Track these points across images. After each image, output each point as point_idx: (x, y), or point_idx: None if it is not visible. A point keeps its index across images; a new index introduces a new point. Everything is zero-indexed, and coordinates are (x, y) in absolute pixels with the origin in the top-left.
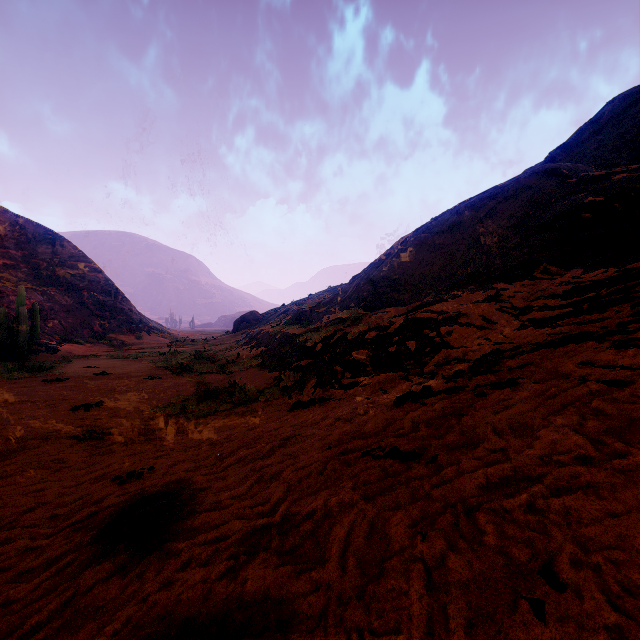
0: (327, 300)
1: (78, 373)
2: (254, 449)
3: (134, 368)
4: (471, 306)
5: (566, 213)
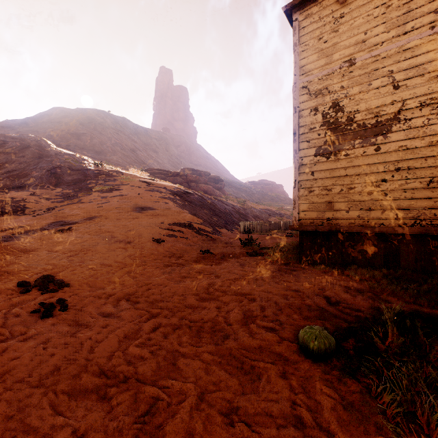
0: None
1: None
2: None
3: None
4: (27, 196)
5: (52, 167)
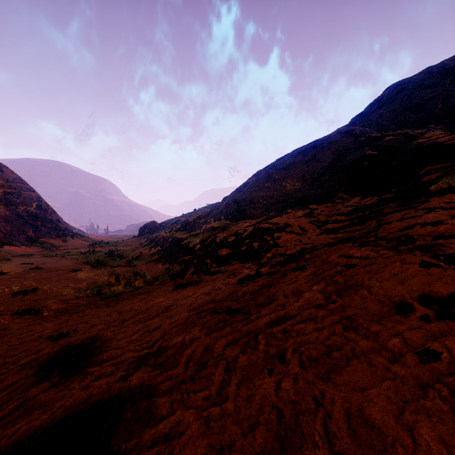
0: (206, 214)
1: (16, 268)
2: (146, 314)
3: (61, 264)
4: (294, 220)
5: (355, 160)
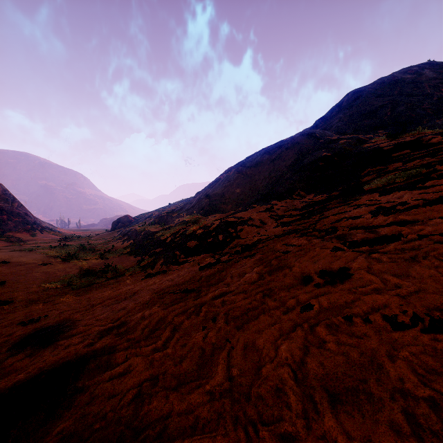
0: (179, 208)
1: None
2: (114, 299)
3: (30, 258)
4: (256, 214)
5: (313, 161)
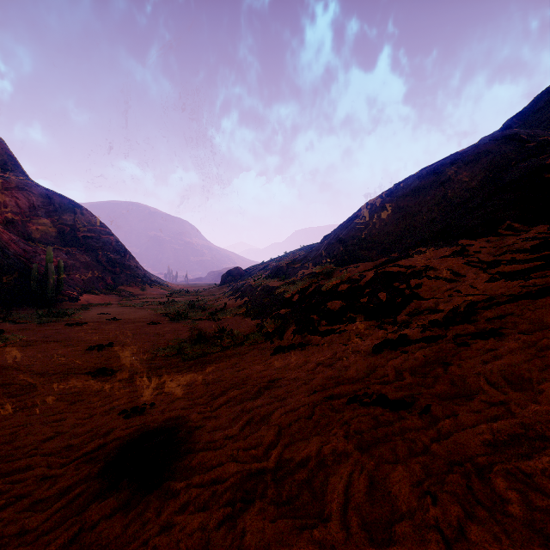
0: (301, 257)
1: (94, 318)
2: (243, 390)
3: (139, 315)
4: (438, 261)
5: (528, 174)
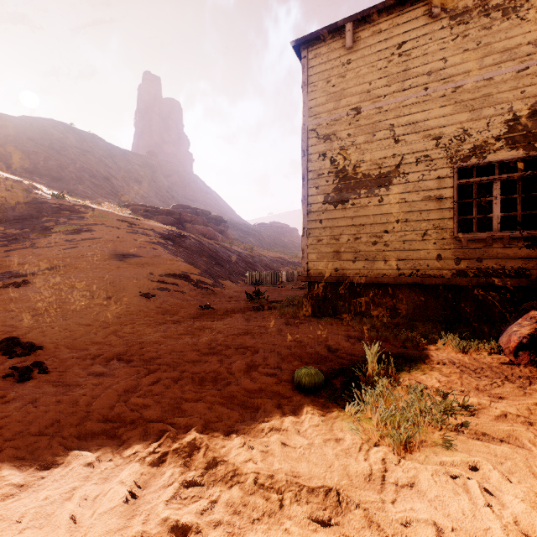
0: None
1: None
2: None
3: None
4: None
5: None
